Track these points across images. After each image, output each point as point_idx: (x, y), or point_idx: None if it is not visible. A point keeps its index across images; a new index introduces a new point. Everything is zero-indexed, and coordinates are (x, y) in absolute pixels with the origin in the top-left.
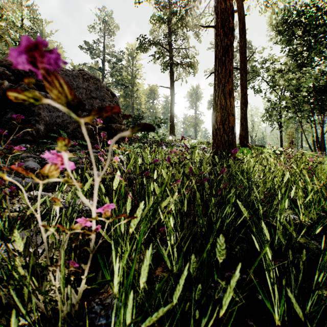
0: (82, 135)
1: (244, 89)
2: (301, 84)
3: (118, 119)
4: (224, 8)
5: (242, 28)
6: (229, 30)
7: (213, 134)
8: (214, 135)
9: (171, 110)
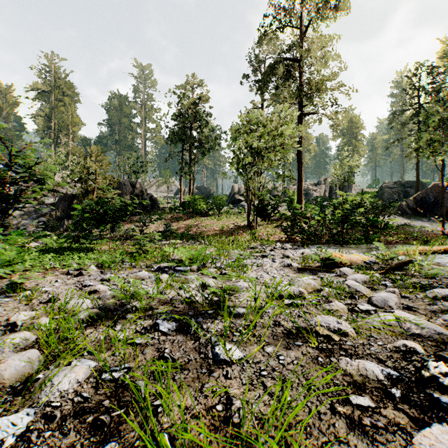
0: None
1: None
2: None
3: None
4: None
5: None
6: None
7: None
8: None
9: None
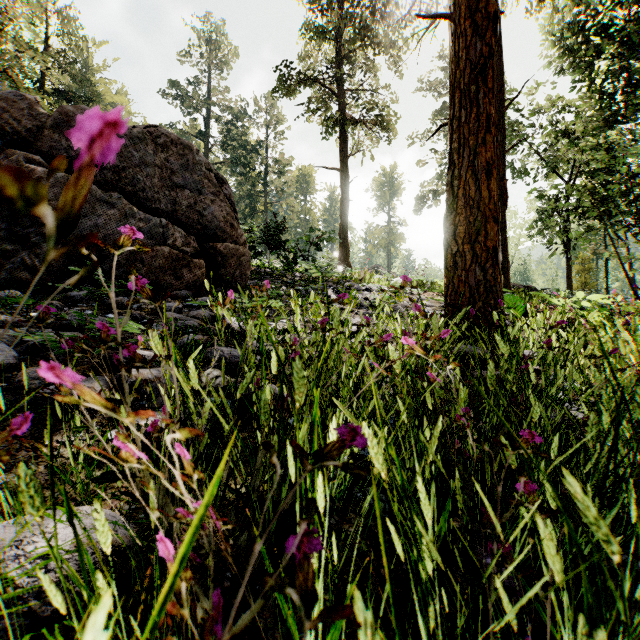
0: (149, 268)
1: (501, 168)
2: (616, 158)
3: (232, 232)
4: None
5: None
6: (486, 21)
7: (448, 265)
8: (449, 267)
9: (343, 214)
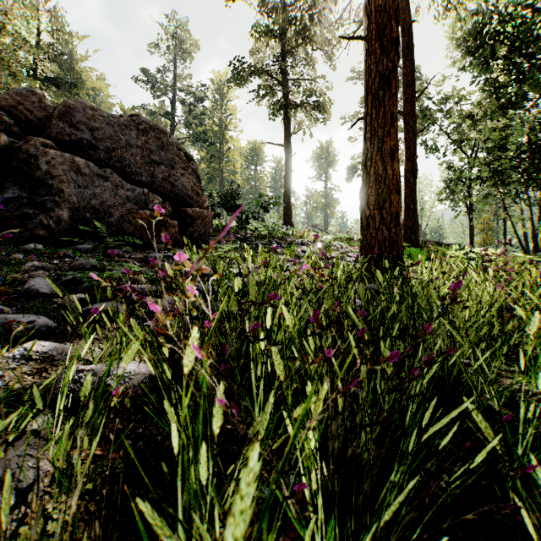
0: (135, 227)
1: (412, 147)
2: (507, 138)
3: (198, 199)
4: (382, 6)
5: (408, 43)
6: (390, 44)
7: (363, 225)
8: (364, 227)
9: (287, 182)
